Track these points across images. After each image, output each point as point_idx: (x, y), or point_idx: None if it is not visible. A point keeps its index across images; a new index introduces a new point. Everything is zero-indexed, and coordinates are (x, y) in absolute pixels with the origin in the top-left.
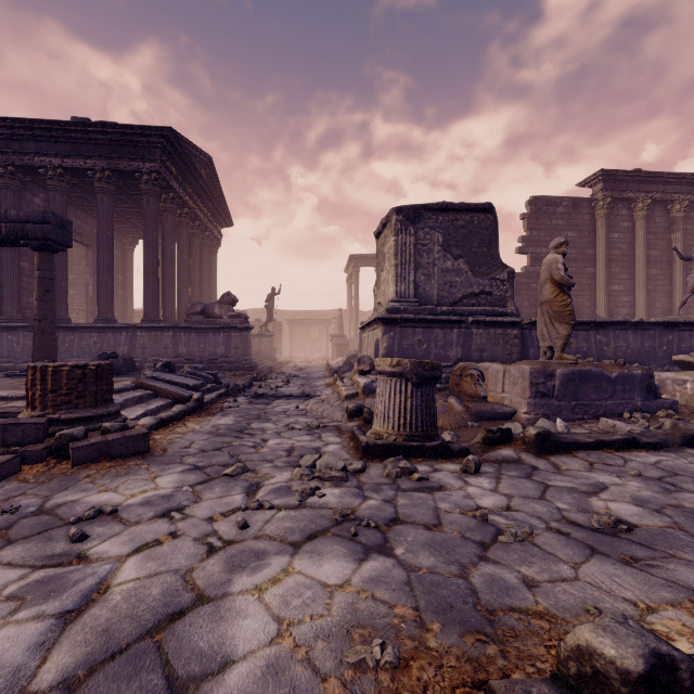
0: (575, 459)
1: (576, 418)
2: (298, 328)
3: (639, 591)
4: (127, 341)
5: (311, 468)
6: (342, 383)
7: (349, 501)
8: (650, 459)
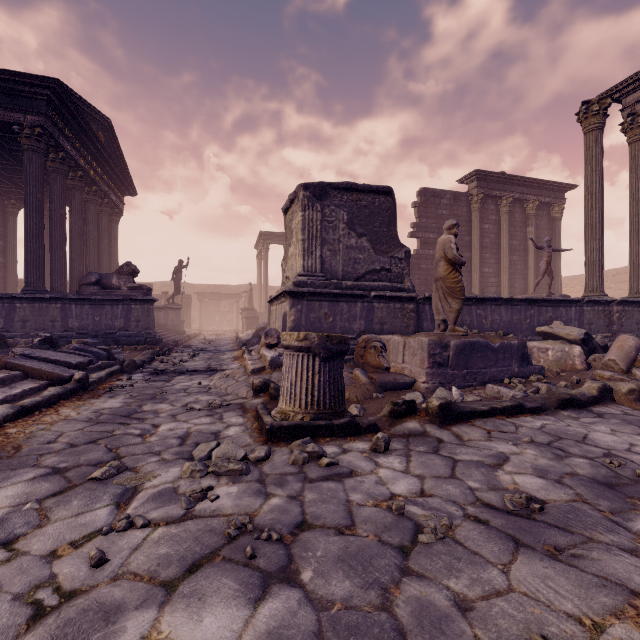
0: (474, 428)
1: (467, 385)
2: (208, 301)
3: (577, 599)
4: (3, 313)
5: (206, 460)
6: (248, 357)
7: (248, 503)
8: (535, 423)
